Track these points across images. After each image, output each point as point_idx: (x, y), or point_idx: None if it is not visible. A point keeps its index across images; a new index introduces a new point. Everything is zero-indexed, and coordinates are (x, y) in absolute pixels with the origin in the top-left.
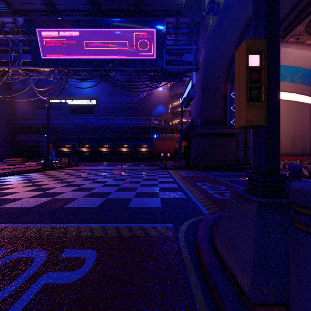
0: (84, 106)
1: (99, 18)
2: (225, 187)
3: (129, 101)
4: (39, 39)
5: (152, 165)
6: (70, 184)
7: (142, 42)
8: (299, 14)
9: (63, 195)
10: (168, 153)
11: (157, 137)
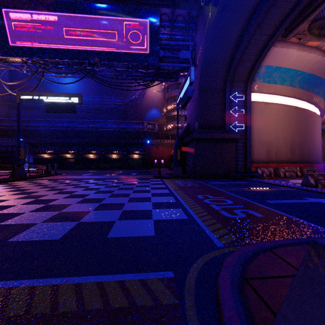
0: (64, 104)
1: (82, 2)
2: (231, 200)
3: (120, 103)
4: (7, 21)
5: (145, 173)
6: (37, 200)
7: (133, 34)
8: (303, 10)
9: (17, 218)
10: (163, 160)
11: (151, 142)
